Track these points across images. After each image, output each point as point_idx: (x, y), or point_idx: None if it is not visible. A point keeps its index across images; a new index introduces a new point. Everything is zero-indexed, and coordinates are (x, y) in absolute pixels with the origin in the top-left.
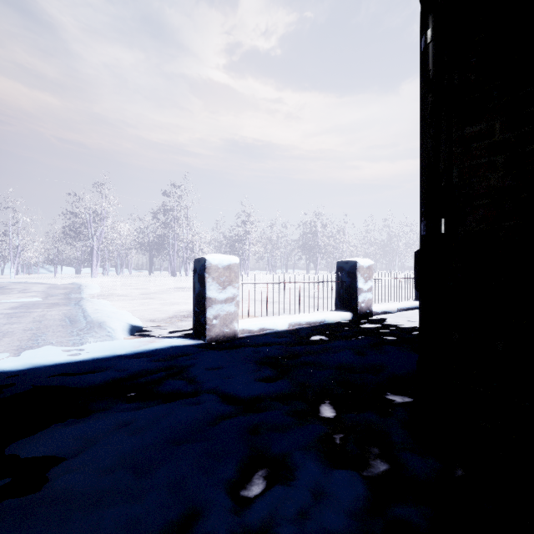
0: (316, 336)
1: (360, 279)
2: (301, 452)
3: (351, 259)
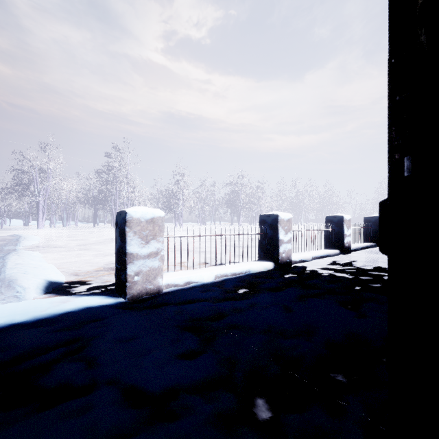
0: (242, 289)
1: (281, 231)
2: None
3: (273, 212)
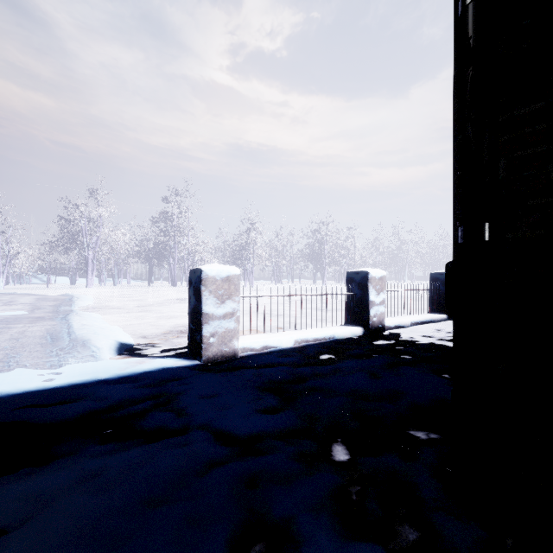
0: (325, 355)
1: (372, 291)
2: (310, 516)
3: (362, 269)
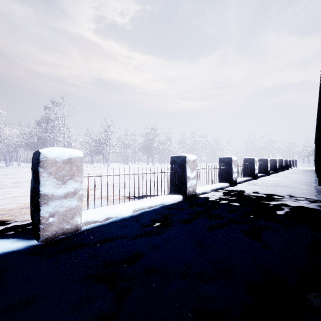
0: (157, 222)
1: (188, 169)
2: None
3: (182, 154)
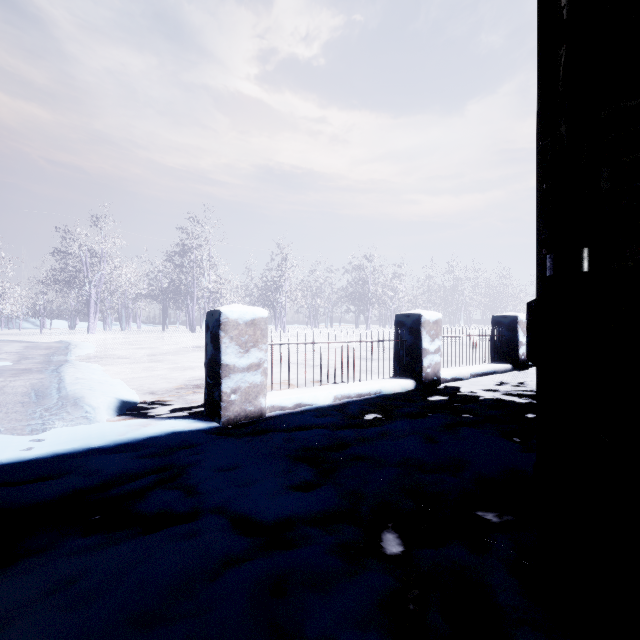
0: (370, 414)
1: (426, 337)
2: (354, 637)
3: (414, 311)
